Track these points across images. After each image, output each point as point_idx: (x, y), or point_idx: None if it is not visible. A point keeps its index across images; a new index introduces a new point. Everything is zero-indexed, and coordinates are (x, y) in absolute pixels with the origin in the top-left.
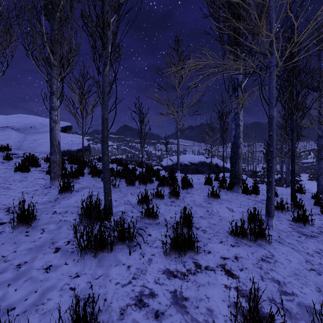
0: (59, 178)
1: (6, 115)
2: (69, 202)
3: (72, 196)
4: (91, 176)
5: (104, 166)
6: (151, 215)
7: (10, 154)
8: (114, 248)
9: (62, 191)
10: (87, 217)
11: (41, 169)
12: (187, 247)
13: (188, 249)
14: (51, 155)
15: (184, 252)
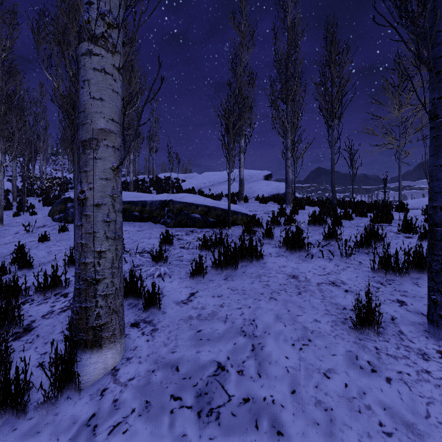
0: (291, 204)
1: (223, 172)
2: (306, 211)
3: (305, 210)
4: (308, 205)
5: (332, 184)
6: (362, 213)
7: (247, 196)
8: (341, 220)
9: (299, 207)
10: (323, 211)
11: (270, 203)
12: (384, 219)
13: (385, 220)
14: (286, 189)
15: (382, 221)
